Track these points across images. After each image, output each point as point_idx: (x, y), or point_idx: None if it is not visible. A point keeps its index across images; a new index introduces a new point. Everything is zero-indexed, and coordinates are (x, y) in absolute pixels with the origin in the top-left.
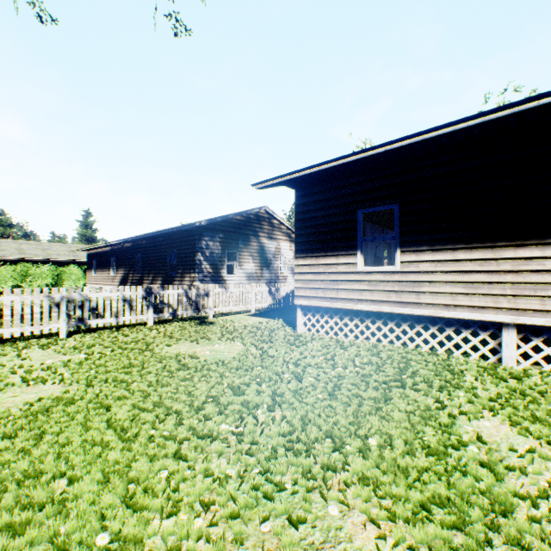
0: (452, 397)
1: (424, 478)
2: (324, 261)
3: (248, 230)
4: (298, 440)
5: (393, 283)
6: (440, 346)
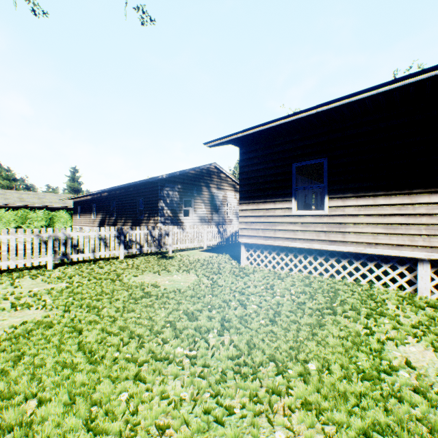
0: (378, 324)
1: (363, 404)
2: (263, 206)
3: (201, 182)
4: (245, 363)
5: (323, 225)
6: (362, 278)
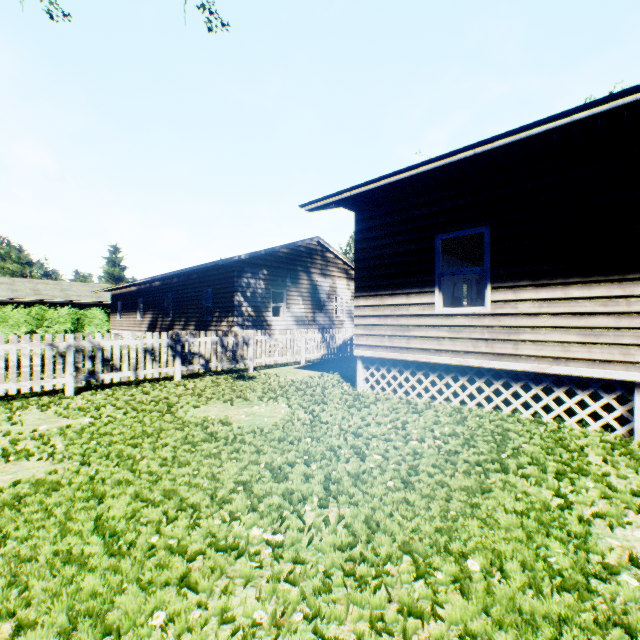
0: (577, 489)
1: (566, 638)
2: (391, 301)
3: (297, 265)
4: (362, 558)
5: (482, 329)
6: (544, 411)
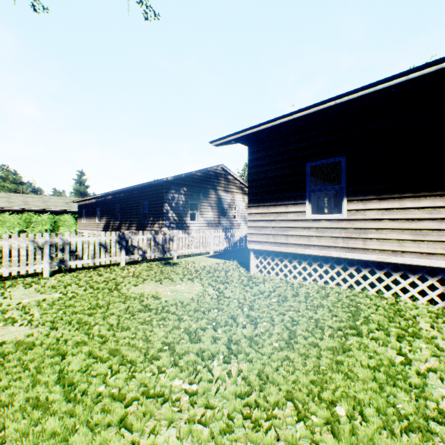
0: (414, 349)
1: None
2: (274, 210)
3: (207, 184)
4: (256, 404)
5: (340, 230)
6: (385, 289)
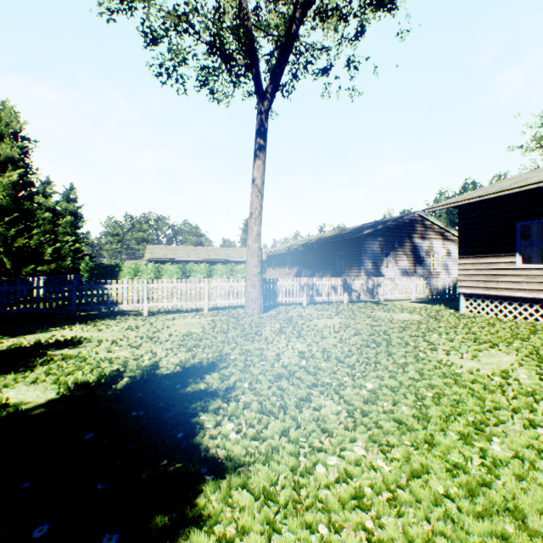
0: None
1: (538, 353)
2: (484, 260)
3: (402, 233)
4: (473, 341)
5: None
6: None
